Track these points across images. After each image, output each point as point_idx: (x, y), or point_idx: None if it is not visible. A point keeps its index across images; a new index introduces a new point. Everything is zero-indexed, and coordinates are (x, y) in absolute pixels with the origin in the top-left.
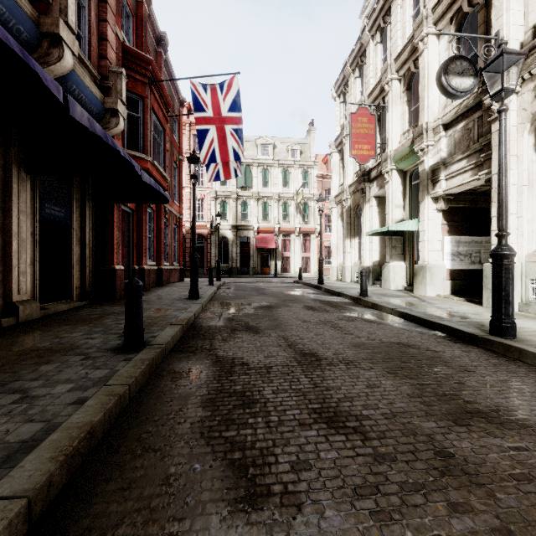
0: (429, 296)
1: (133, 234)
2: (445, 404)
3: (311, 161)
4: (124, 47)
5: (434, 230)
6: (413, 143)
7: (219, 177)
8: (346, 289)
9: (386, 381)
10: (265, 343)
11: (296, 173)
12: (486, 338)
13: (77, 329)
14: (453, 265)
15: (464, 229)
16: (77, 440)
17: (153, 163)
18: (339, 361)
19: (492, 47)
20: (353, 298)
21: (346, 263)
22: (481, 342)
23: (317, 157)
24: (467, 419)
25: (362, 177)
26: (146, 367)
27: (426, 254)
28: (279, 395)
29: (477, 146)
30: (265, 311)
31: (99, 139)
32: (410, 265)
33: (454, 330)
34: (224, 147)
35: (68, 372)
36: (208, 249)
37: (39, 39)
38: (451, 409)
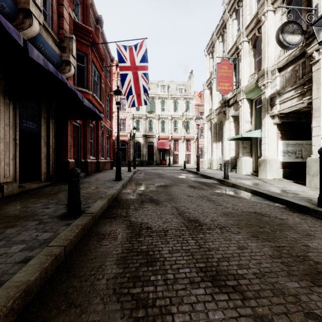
0: (268, 179)
1: (81, 140)
2: (301, 265)
3: (191, 95)
4: (74, 22)
5: (271, 137)
6: (257, 81)
7: (134, 104)
8: (214, 174)
9: (251, 243)
10: (163, 212)
11: (182, 103)
12: (316, 210)
13: (39, 201)
14: (284, 159)
15: (291, 136)
16: (12, 300)
17: (93, 95)
18: (215, 226)
19: (313, 15)
20: (219, 180)
21: (213, 158)
22: (313, 212)
23: (195, 93)
24: (321, 279)
25: (224, 104)
26: (79, 231)
27: (266, 152)
28: (173, 255)
29: (302, 81)
30: (163, 189)
31: (53, 76)
32: (255, 159)
33: (291, 203)
34: (137, 85)
35: (24, 234)
36: (128, 149)
37: (17, 13)
38: (307, 270)
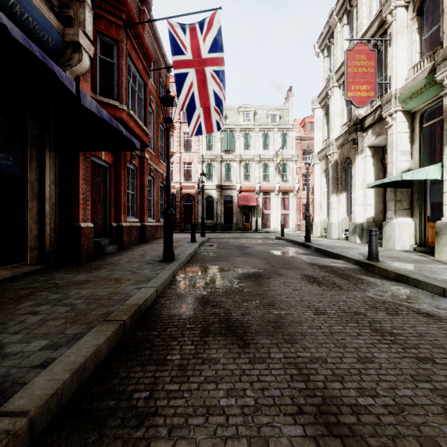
0: None
1: (110, 190)
2: None
3: (290, 124)
4: None
5: None
6: (432, 72)
7: (200, 130)
8: (341, 249)
9: None
10: (263, 394)
11: (275, 136)
12: None
13: None
14: None
15: None
16: None
17: (129, 113)
18: None
19: None
20: (361, 263)
21: (332, 219)
22: None
23: (295, 122)
24: None
25: (353, 127)
26: None
27: None
28: None
29: None
30: (252, 285)
31: None
32: (421, 222)
33: None
34: (205, 93)
35: None
36: (196, 207)
37: None
38: None
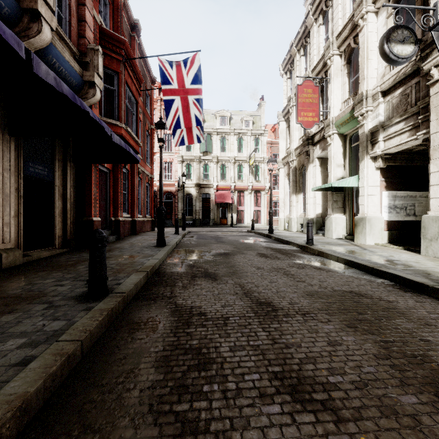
0: (368, 244)
1: (110, 191)
2: (419, 369)
3: (262, 130)
4: (101, 29)
5: (373, 186)
6: (353, 109)
7: (183, 141)
8: (293, 238)
9: (347, 337)
10: (222, 291)
11: (248, 140)
12: (437, 288)
13: (51, 275)
14: (390, 216)
15: (400, 185)
16: None
17: (127, 130)
18: (295, 312)
19: (431, 17)
20: (301, 246)
21: (292, 215)
22: (433, 292)
23: (267, 127)
24: None
25: (306, 141)
26: (103, 318)
27: (366, 207)
28: (236, 353)
29: (415, 109)
30: (222, 258)
31: (70, 101)
32: (350, 217)
33: (402, 279)
34: (188, 115)
35: (26, 323)
36: (176, 203)
37: (20, 14)
38: (428, 377)
